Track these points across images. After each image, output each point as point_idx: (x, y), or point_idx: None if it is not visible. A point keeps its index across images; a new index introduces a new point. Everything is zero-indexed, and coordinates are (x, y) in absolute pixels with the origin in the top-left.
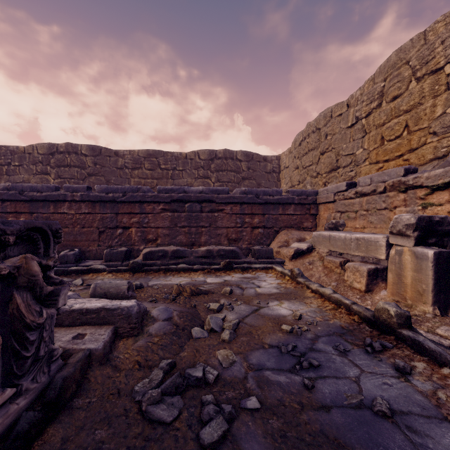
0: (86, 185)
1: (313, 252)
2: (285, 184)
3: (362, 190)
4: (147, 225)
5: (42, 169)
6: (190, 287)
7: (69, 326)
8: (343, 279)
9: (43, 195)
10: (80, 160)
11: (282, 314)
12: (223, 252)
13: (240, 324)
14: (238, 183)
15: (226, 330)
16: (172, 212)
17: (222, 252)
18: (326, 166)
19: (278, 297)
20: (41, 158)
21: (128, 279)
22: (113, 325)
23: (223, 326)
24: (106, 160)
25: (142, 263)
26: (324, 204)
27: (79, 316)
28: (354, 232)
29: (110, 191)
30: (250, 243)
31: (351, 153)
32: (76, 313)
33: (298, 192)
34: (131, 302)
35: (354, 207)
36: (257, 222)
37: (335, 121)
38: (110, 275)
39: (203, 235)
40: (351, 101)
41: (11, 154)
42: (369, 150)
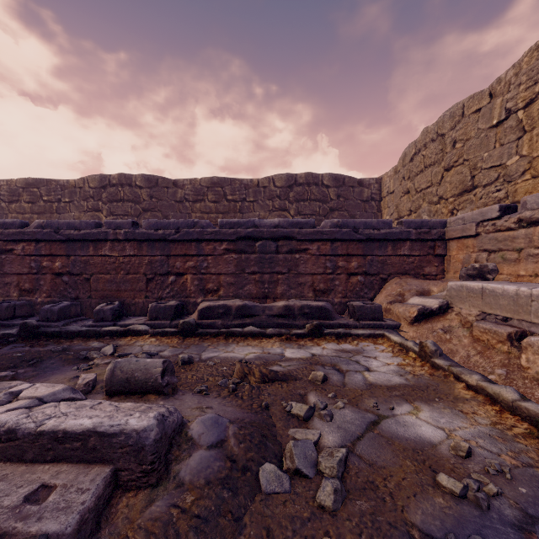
0: (131, 220)
1: (448, 312)
2: (388, 215)
3: (533, 216)
4: (206, 270)
5: (93, 205)
6: (260, 369)
7: (34, 462)
8: (518, 364)
9: (81, 233)
10: (134, 193)
11: (426, 439)
12: (308, 310)
13: (350, 459)
14: (324, 215)
15: (327, 482)
16: (238, 254)
17: (307, 309)
18: (454, 186)
19: (407, 395)
20: (92, 192)
21: (175, 347)
22: (111, 466)
23: (318, 466)
24: (163, 192)
25: (195, 323)
26: (458, 240)
27: (51, 444)
28: (528, 283)
29: (160, 227)
30: (345, 296)
31: (498, 164)
32: (46, 438)
33: (416, 223)
34: (147, 419)
35: (516, 243)
36: (355, 267)
37: (470, 121)
38: (152, 340)
39: (280, 284)
40: (497, 88)
41: (61, 189)
42: (531, 156)
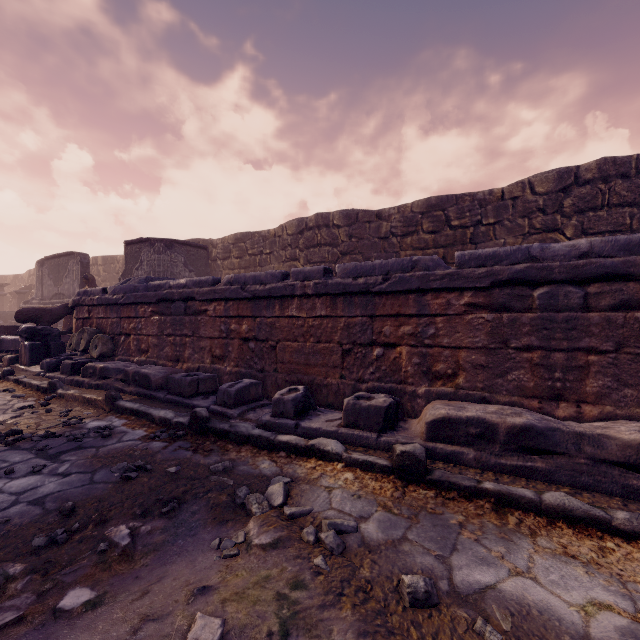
0: (323, 267)
1: None
2: None
3: None
4: (432, 341)
5: (291, 254)
6: None
7: None
8: None
9: (266, 288)
10: (331, 235)
11: None
12: None
13: None
14: None
15: None
16: (494, 312)
17: None
18: None
19: None
20: (289, 240)
21: (388, 509)
22: None
23: None
24: (364, 229)
25: (425, 458)
26: None
27: None
28: None
29: (361, 273)
30: None
31: None
32: None
33: None
34: None
35: None
36: None
37: None
38: (347, 478)
39: (592, 373)
40: None
41: (263, 240)
42: None
